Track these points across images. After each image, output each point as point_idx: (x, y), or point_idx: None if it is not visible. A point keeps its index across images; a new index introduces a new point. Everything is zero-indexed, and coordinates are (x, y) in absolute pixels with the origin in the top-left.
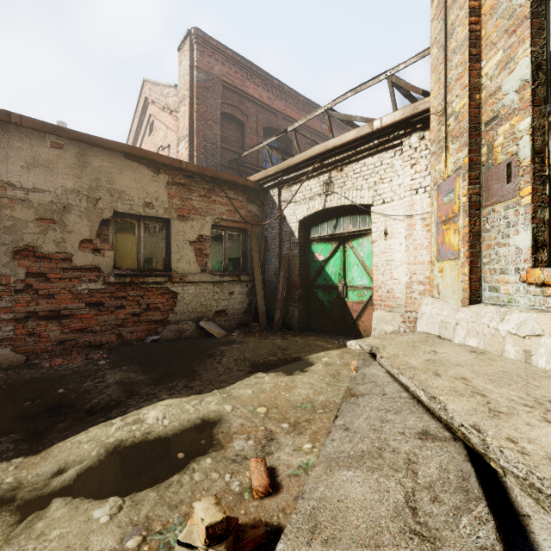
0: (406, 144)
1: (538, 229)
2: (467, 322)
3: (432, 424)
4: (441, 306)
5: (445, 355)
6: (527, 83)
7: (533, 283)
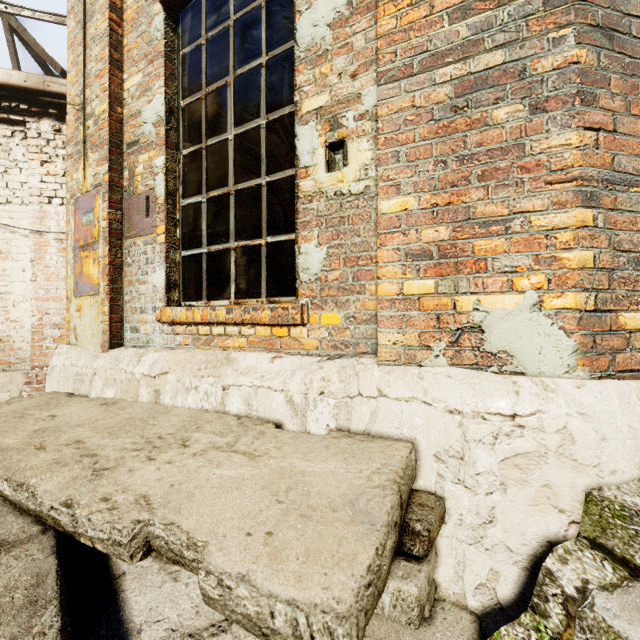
0: (33, 127)
1: (171, 269)
2: (105, 370)
3: (17, 524)
4: (78, 355)
5: (67, 416)
6: (162, 120)
7: (166, 322)
